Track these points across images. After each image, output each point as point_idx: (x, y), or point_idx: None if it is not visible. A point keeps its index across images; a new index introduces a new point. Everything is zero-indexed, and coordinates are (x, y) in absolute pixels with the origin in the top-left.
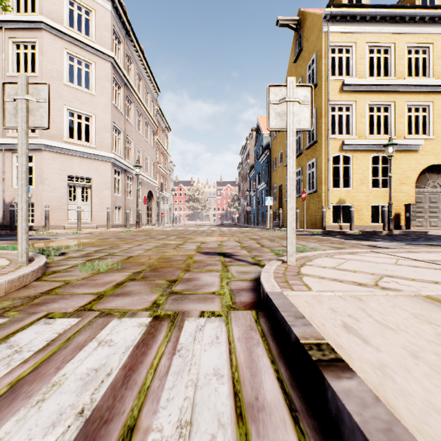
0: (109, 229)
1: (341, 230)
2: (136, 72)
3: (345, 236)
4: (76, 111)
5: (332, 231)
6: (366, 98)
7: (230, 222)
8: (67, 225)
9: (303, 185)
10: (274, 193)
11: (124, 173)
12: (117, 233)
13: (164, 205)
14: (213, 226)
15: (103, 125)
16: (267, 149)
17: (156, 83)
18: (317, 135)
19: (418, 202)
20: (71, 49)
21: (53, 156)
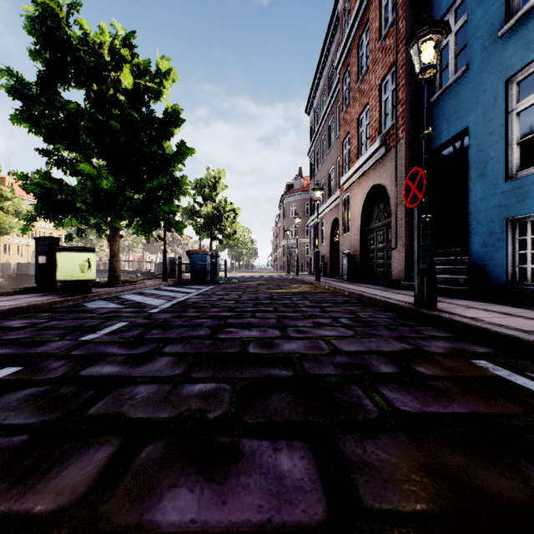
0: None
1: None
2: None
3: None
4: None
5: None
6: None
7: None
8: None
9: None
10: None
11: None
12: None
13: None
14: None
15: None
16: None
17: None
18: None
19: (32, 261)
20: None
21: None
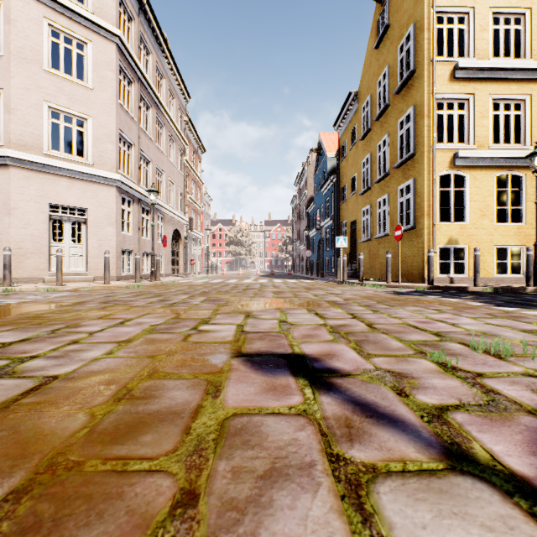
0: (108, 284)
1: (456, 285)
2: (156, 65)
3: (477, 296)
4: (62, 111)
5: (445, 286)
6: (490, 89)
7: (282, 271)
8: (47, 277)
9: (390, 220)
10: (343, 233)
11: (137, 204)
12: (117, 289)
13: (194, 249)
14: (261, 277)
15: (104, 132)
16: (332, 174)
17: (184, 85)
18: (415, 145)
19: None
20: (54, 19)
21: (26, 174)
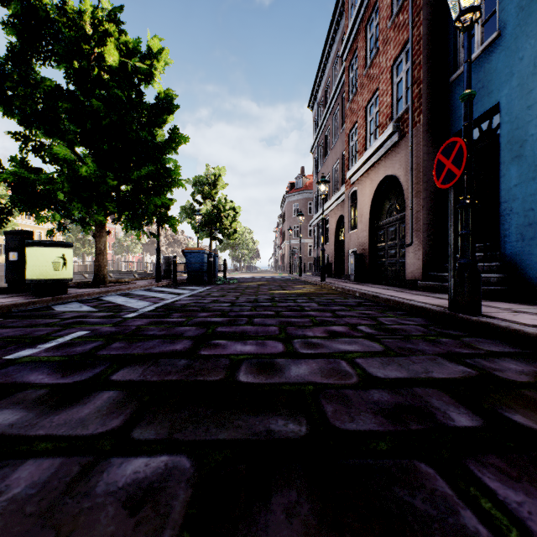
0: None
1: None
2: None
3: None
4: None
5: None
6: None
7: None
8: None
9: None
10: None
11: None
12: None
13: None
14: None
15: None
16: None
17: None
18: None
19: None
20: None
21: None
